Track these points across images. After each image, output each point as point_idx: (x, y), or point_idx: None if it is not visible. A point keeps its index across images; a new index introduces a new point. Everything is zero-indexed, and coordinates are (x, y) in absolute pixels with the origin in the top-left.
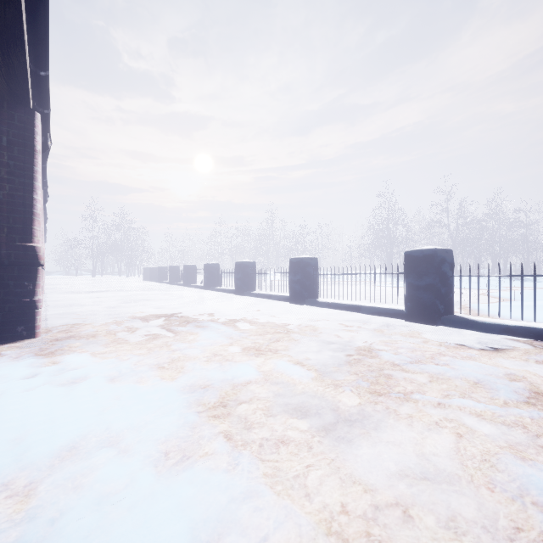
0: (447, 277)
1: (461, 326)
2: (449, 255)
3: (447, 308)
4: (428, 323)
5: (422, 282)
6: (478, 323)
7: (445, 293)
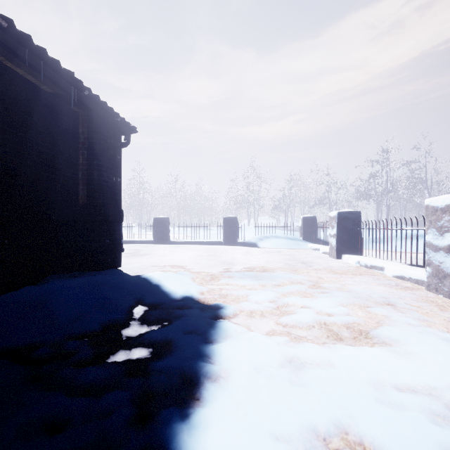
0: (167, 227)
1: (171, 243)
2: (168, 220)
3: (168, 238)
4: (161, 244)
5: (159, 229)
6: (176, 242)
7: (167, 233)
